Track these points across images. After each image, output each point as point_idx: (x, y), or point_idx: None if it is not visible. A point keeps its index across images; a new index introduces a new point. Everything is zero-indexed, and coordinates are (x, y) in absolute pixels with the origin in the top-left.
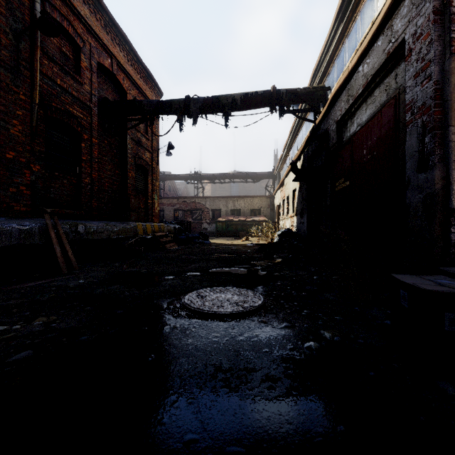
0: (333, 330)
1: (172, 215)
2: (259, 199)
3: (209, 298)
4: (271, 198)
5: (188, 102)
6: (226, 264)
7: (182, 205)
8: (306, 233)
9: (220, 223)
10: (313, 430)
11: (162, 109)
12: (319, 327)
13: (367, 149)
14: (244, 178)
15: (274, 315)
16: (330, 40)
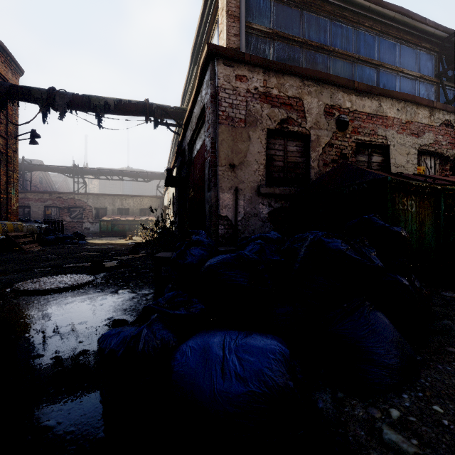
0: (127, 289)
1: (42, 213)
2: (150, 199)
3: (42, 282)
4: (161, 199)
5: (52, 95)
6: (86, 260)
7: (56, 201)
8: (178, 232)
9: (104, 222)
10: (64, 324)
11: (18, 95)
12: (121, 290)
13: (198, 170)
14: (134, 176)
15: (94, 287)
16: (190, 75)
